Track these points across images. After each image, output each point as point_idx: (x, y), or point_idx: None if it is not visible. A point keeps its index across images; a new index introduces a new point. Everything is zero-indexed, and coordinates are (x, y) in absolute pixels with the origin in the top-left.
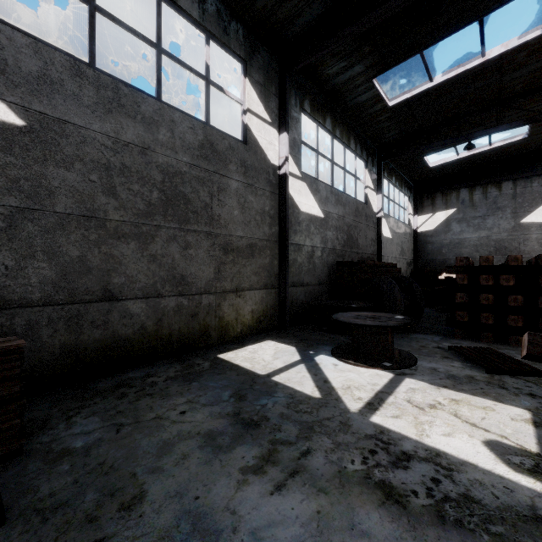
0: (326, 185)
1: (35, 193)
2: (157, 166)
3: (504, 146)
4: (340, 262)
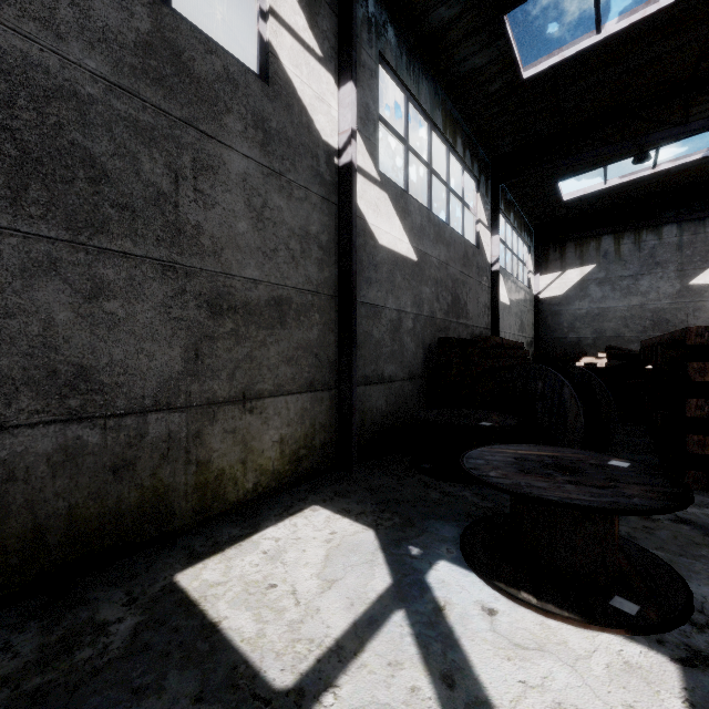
0: (421, 204)
1: None
2: None
3: (672, 171)
4: (445, 340)
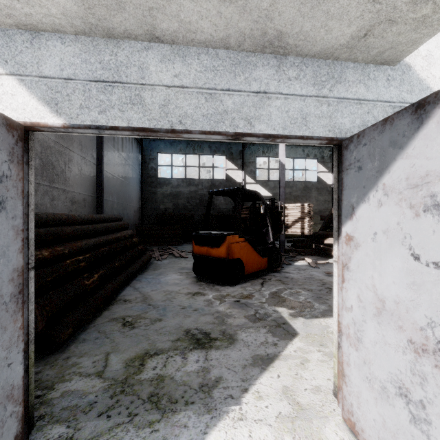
0: None
1: None
2: (293, 196)
3: None
4: None
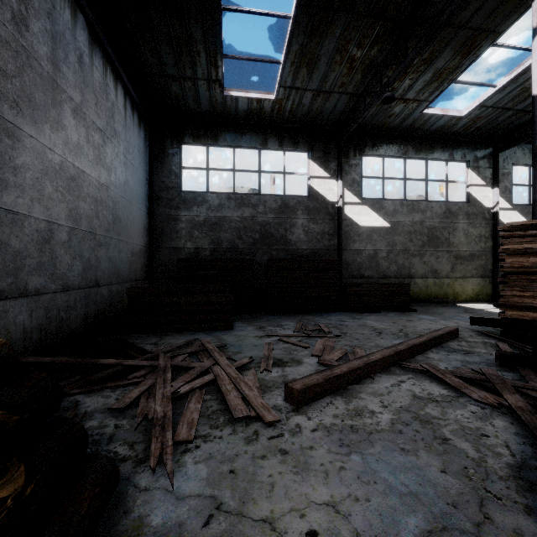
0: None
1: (392, 245)
2: (426, 227)
3: None
4: None
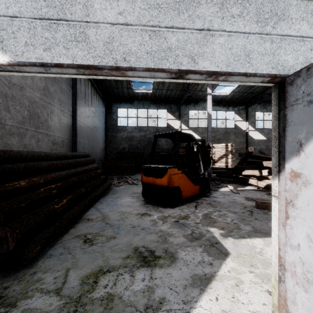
0: (268, 129)
1: None
2: (216, 138)
3: None
4: None
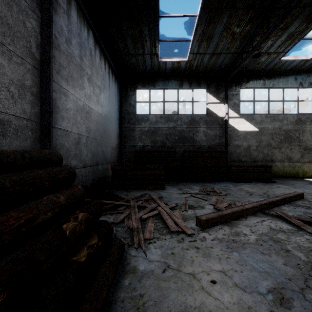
0: None
1: (260, 142)
2: (283, 130)
3: None
4: None
